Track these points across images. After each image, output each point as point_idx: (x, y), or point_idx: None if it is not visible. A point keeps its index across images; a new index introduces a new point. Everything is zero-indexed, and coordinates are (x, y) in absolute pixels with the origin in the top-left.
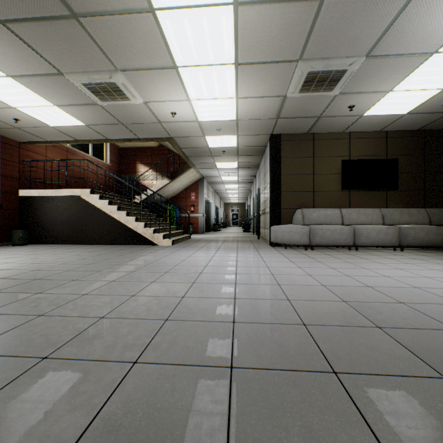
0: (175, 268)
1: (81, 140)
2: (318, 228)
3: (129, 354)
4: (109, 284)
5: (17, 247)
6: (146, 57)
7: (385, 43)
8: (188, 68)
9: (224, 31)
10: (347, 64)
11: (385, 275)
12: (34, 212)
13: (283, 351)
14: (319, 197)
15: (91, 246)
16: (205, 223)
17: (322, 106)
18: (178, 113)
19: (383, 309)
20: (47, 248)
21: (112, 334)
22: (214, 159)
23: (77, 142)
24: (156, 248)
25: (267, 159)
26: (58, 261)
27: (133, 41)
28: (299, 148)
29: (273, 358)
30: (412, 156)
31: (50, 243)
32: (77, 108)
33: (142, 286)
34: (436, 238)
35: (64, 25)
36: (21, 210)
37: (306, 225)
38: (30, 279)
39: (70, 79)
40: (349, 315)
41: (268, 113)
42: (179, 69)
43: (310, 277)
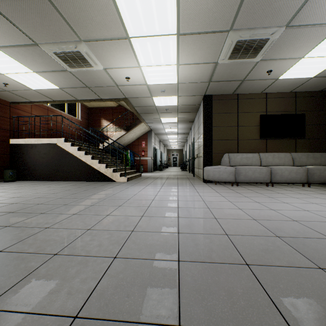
0: (127, 202)
1: (57, 101)
2: (241, 168)
3: (71, 305)
4: (70, 217)
5: (7, 183)
6: (104, 29)
7: (303, 13)
8: (138, 39)
9: (168, 4)
10: (269, 33)
11: (305, 209)
12: (21, 156)
13: (232, 301)
14: (242, 144)
15: (64, 182)
16: (152, 164)
17: (246, 71)
18: (131, 78)
19: (316, 245)
20: (30, 184)
21: (60, 276)
22: (160, 115)
23: (54, 102)
24: (114, 184)
25: (201, 115)
26: (34, 196)
27: (93, 14)
28: (226, 106)
29: (223, 312)
30: (316, 111)
31: (33, 180)
32: (52, 74)
33: (98, 220)
34: None
35: (34, 0)
36: (12, 154)
37: (232, 166)
38: (5, 212)
39: (44, 49)
40: (288, 253)
41: (203, 78)
42: (131, 39)
43: (241, 211)
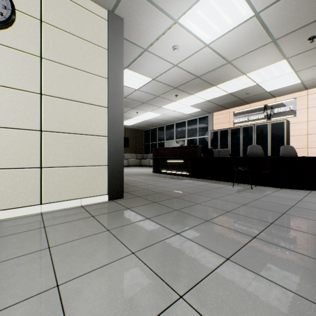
0: None
1: None
2: None
3: None
4: None
5: None
6: None
7: None
8: None
9: None
10: None
11: None
12: None
13: None
14: None
15: None
16: None
17: None
18: None
19: None
20: None
21: None
22: None
23: None
24: None
25: None
26: None
27: None
28: None
29: None
30: (133, 137)
31: None
32: None
33: None
34: (137, 163)
35: None
36: None
37: None
38: None
39: None
40: None
41: None
42: None
43: None
